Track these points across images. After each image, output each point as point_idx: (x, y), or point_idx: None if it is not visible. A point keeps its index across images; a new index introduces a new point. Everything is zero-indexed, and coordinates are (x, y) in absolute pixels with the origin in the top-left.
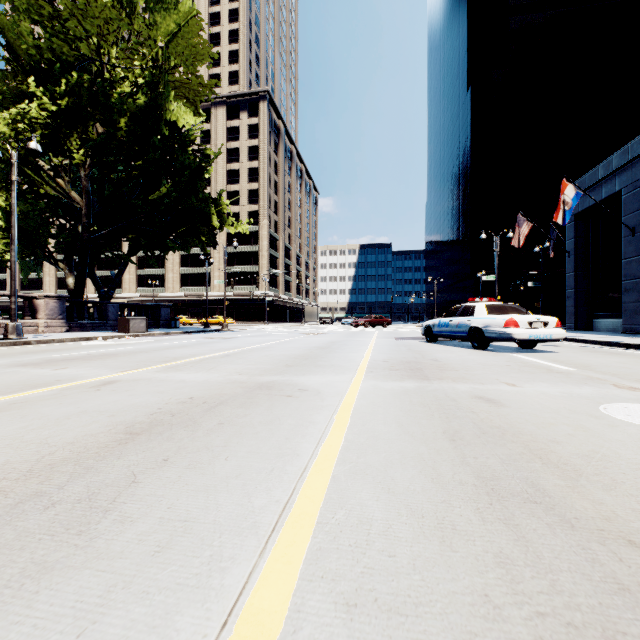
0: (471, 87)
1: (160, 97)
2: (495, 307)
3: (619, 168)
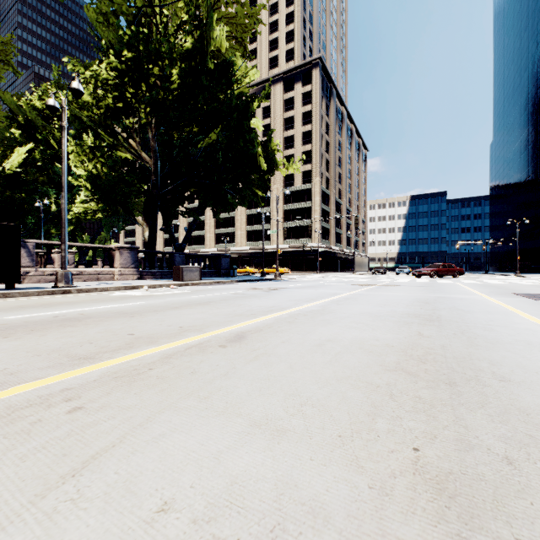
0: None
1: (206, 33)
2: None
3: None
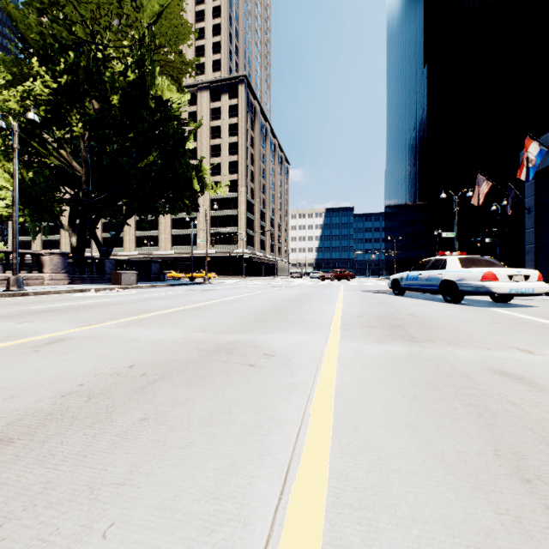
0: (427, 64)
1: (147, 74)
2: (469, 260)
3: None
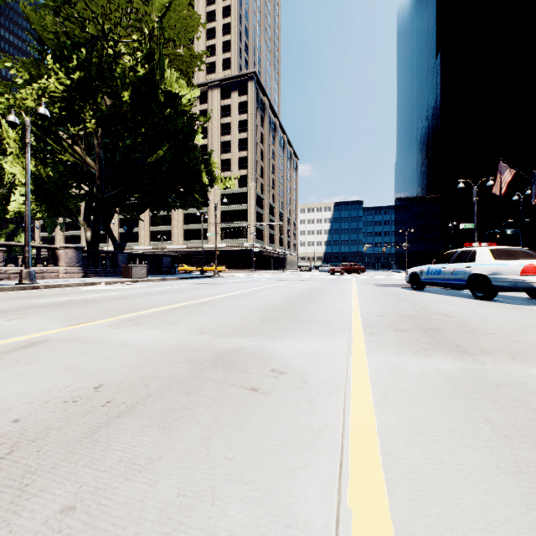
0: (441, 52)
1: (156, 68)
2: (502, 251)
3: None
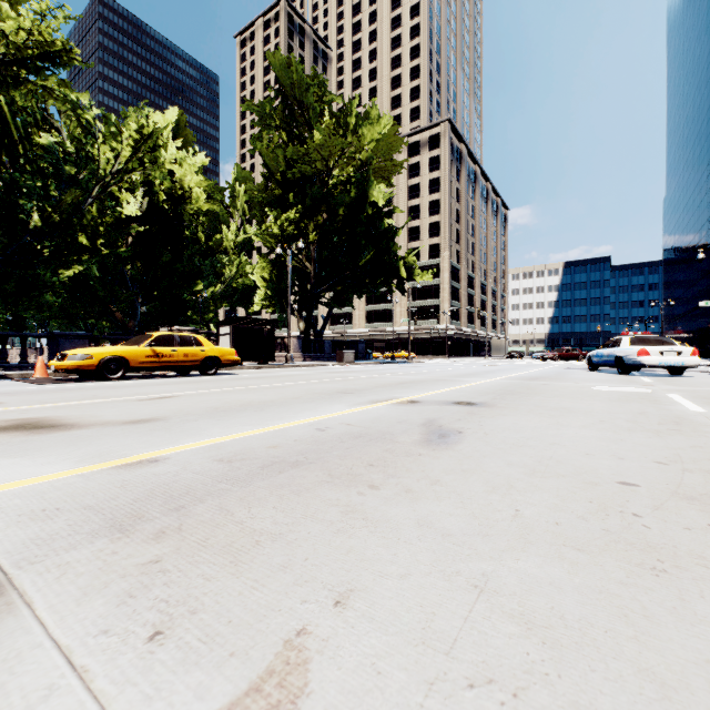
0: None
1: (366, 187)
2: (638, 340)
3: None
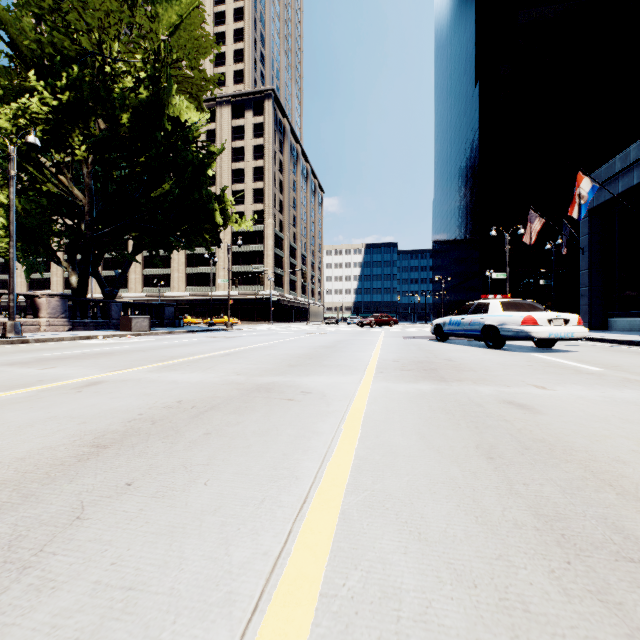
0: (479, 83)
1: (162, 91)
2: (511, 304)
3: (638, 160)
